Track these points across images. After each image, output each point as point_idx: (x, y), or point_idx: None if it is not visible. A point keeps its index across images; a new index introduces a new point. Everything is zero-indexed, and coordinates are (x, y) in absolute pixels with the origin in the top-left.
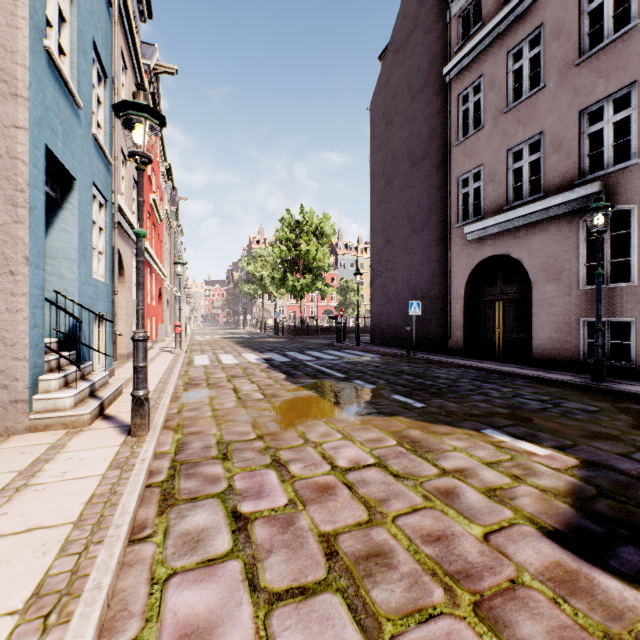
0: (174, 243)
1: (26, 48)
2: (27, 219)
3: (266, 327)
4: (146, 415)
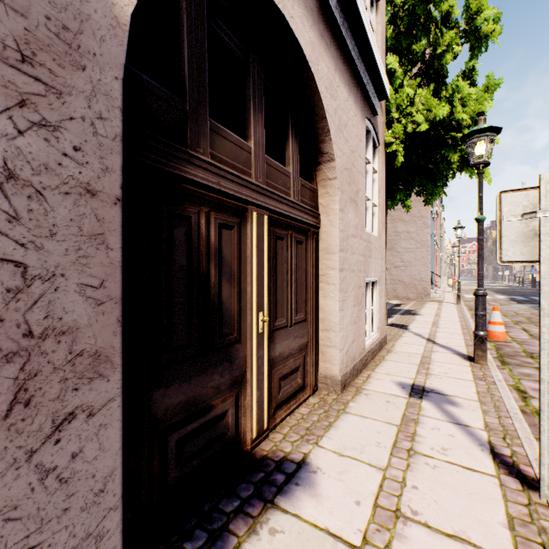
0: (440, 222)
1: (429, 215)
2: (429, 254)
3: (526, 281)
4: (460, 299)
